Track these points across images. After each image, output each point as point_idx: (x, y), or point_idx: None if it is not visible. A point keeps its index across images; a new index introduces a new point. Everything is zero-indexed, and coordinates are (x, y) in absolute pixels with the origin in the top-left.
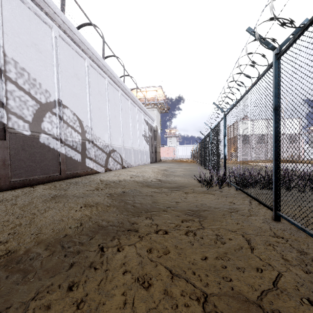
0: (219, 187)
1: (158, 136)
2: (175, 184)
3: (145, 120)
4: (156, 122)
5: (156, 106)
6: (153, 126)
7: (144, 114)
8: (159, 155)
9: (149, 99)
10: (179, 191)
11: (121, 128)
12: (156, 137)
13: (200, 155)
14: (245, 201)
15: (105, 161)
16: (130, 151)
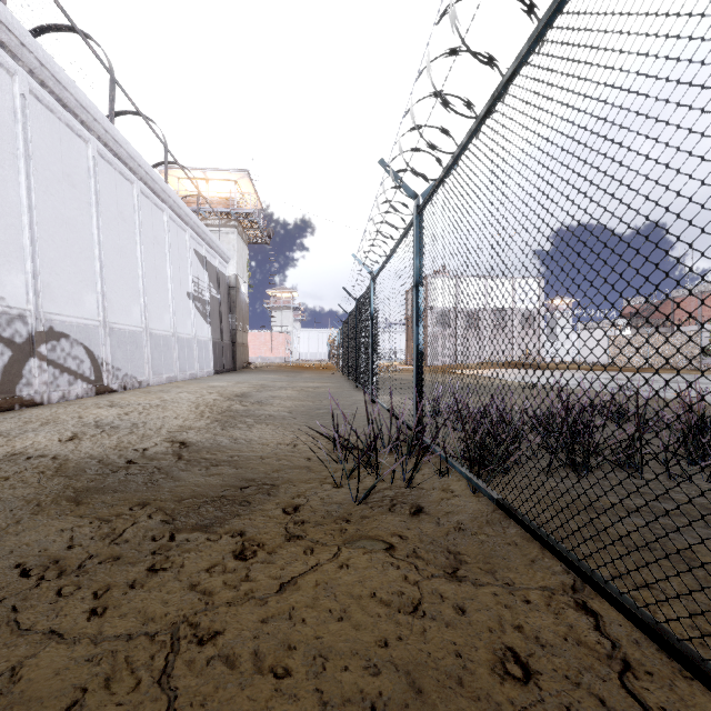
0: (407, 482)
1: (242, 303)
2: (234, 468)
3: (197, 254)
4: (236, 266)
5: (236, 222)
6: (226, 275)
7: (193, 236)
8: (245, 352)
9: (215, 202)
10: (215, 535)
11: (96, 264)
12: (234, 305)
13: (345, 353)
14: (567, 616)
15: (2, 373)
16: (136, 340)
